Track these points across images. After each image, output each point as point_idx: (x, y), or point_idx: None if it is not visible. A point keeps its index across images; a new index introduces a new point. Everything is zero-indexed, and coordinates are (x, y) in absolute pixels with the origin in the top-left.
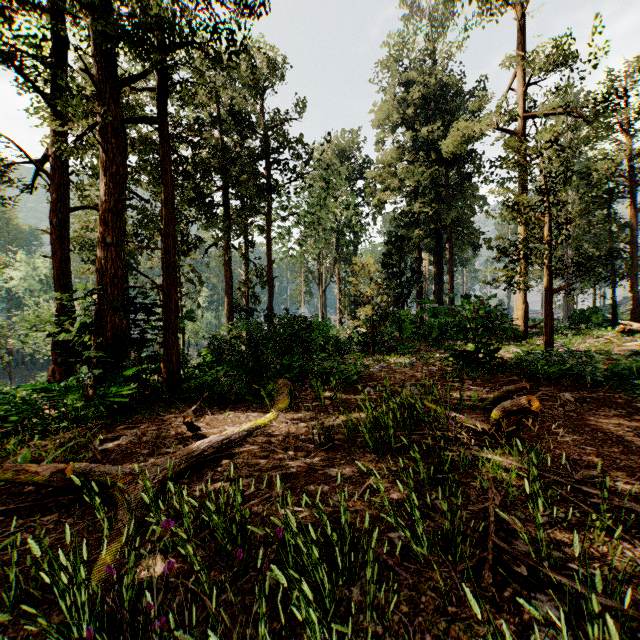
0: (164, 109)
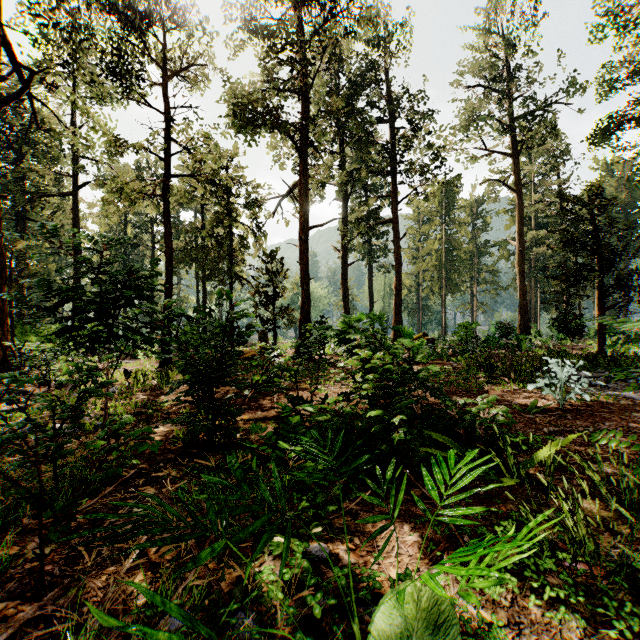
0: None
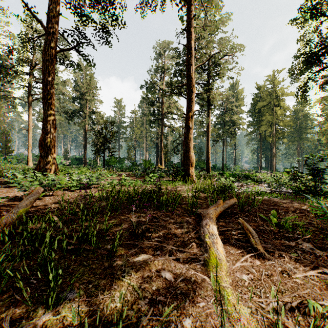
0: None
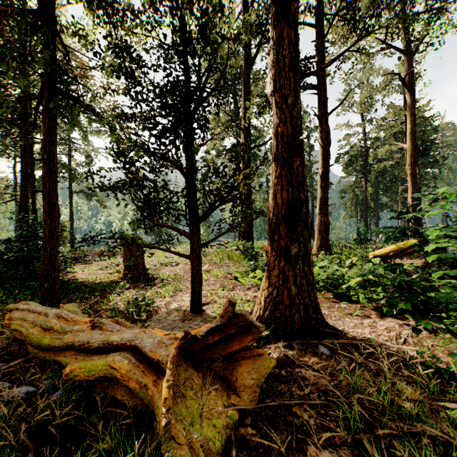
0: (419, 189)
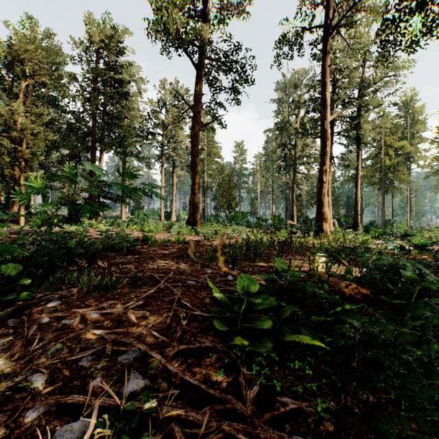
0: None
